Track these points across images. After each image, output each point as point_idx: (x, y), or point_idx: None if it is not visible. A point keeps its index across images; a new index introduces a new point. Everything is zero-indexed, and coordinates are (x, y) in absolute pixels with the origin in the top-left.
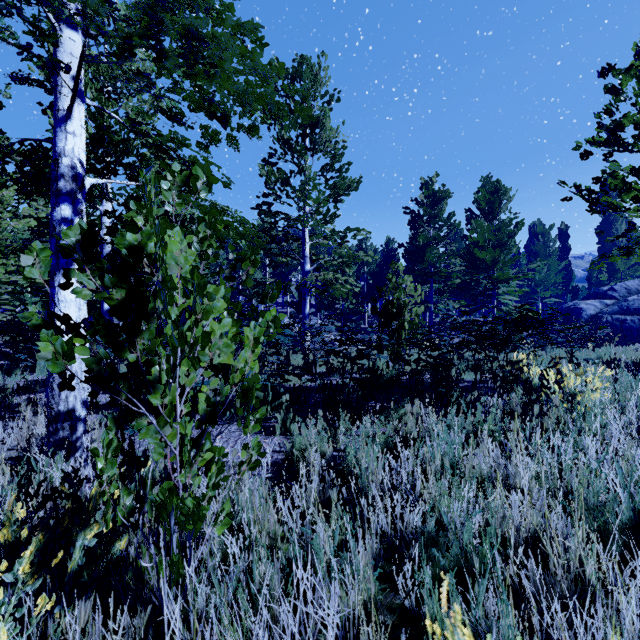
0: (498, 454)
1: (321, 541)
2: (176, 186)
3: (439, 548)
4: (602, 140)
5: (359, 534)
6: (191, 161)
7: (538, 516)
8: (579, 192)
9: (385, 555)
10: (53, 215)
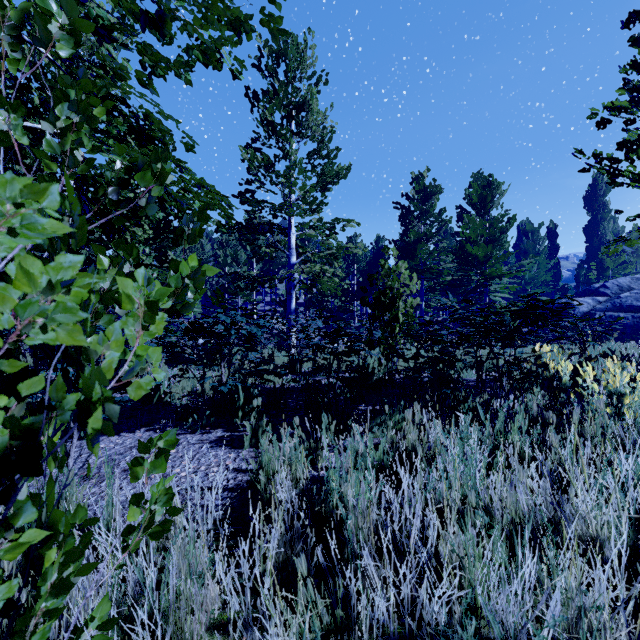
0: (547, 486)
1: None
2: (7, 26)
3: None
4: (623, 104)
5: None
6: (143, 115)
7: None
8: (598, 163)
9: None
10: None
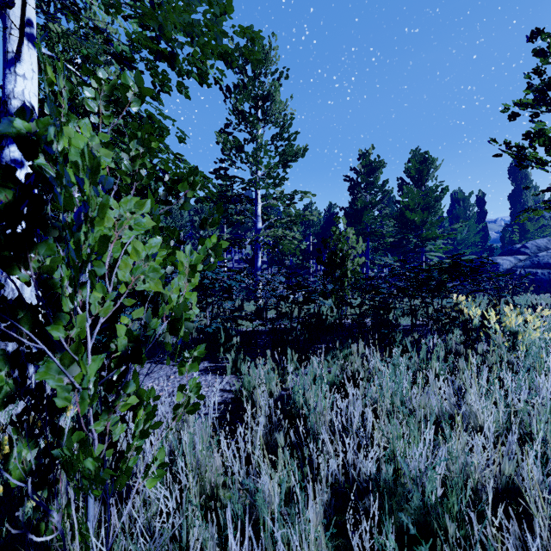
0: (450, 393)
1: (266, 493)
2: (103, 96)
3: (397, 500)
4: (529, 102)
5: (309, 492)
6: (147, 116)
7: (511, 465)
8: (508, 149)
9: (336, 504)
10: (2, 157)
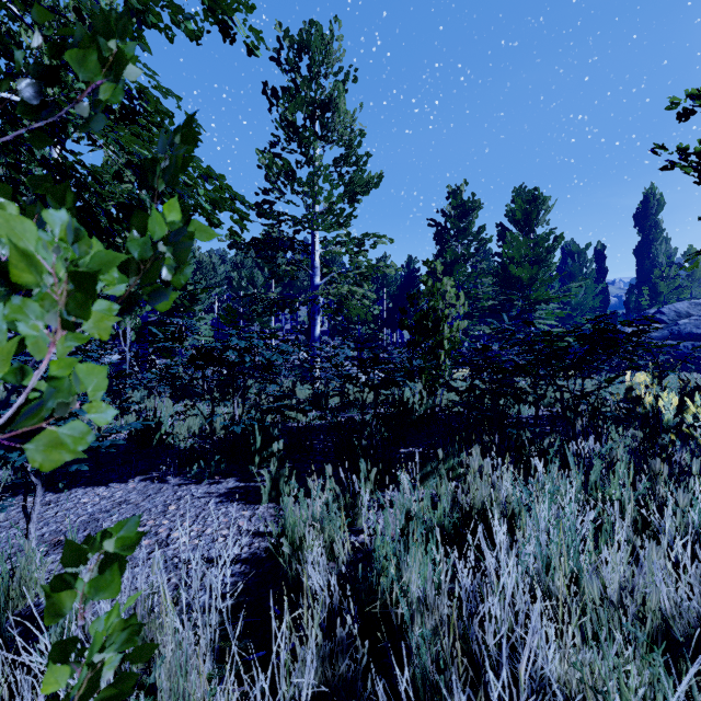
0: None
1: None
2: None
3: None
4: None
5: None
6: (137, 91)
7: None
8: (683, 159)
9: None
10: None
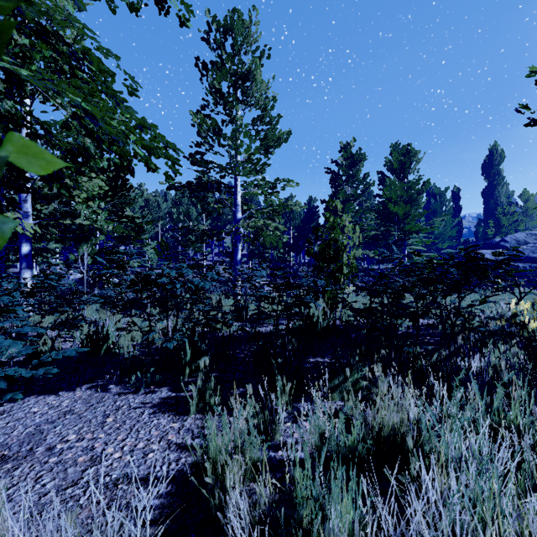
0: None
1: None
2: None
3: None
4: None
5: None
6: (81, 52)
7: None
8: None
9: None
10: None
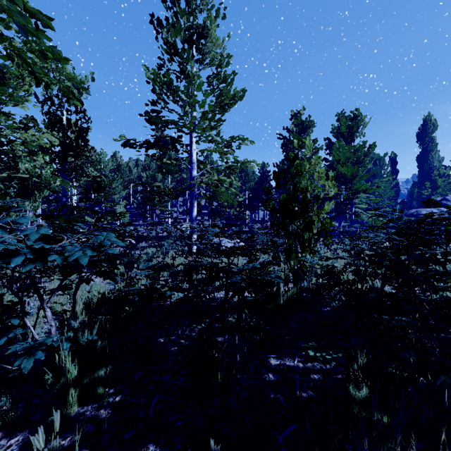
0: None
1: None
2: None
3: None
4: None
5: None
6: None
7: None
8: None
9: None
10: None
